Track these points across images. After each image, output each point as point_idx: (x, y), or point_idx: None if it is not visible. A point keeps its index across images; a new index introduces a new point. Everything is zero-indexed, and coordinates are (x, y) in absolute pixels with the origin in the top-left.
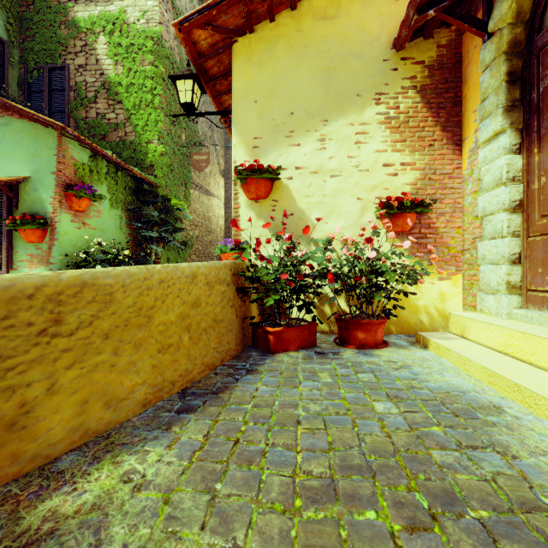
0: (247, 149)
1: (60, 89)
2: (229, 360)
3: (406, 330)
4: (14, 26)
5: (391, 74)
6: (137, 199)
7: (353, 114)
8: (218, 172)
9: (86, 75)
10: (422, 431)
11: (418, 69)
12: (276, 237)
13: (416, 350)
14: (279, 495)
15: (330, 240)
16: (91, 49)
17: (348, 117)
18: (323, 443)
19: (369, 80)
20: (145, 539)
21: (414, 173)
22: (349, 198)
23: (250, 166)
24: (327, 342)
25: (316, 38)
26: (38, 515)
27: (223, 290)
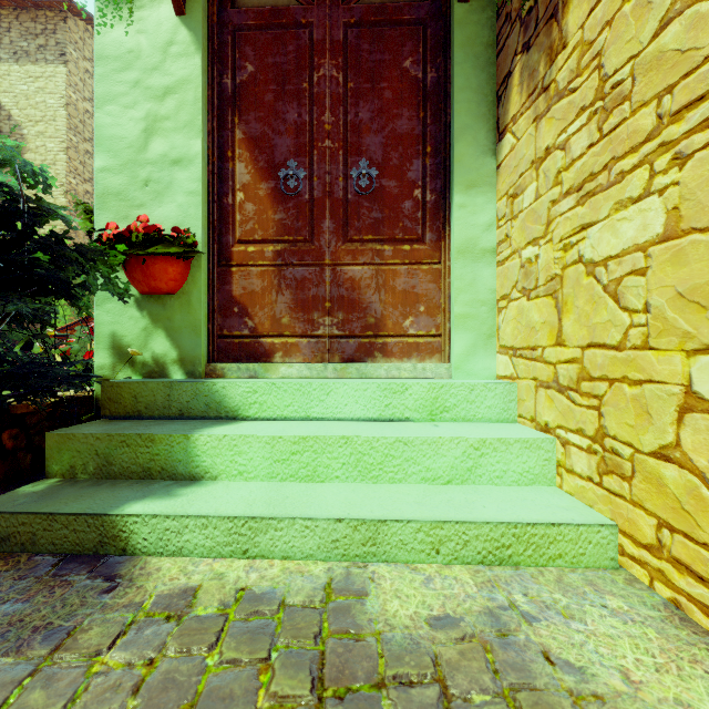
0: None
1: None
2: None
3: None
4: None
5: None
6: None
7: None
8: None
9: None
10: None
11: None
12: None
13: None
14: None
15: None
16: None
17: None
18: None
19: None
20: None
21: None
22: None
23: None
24: None
25: None
26: None
27: None
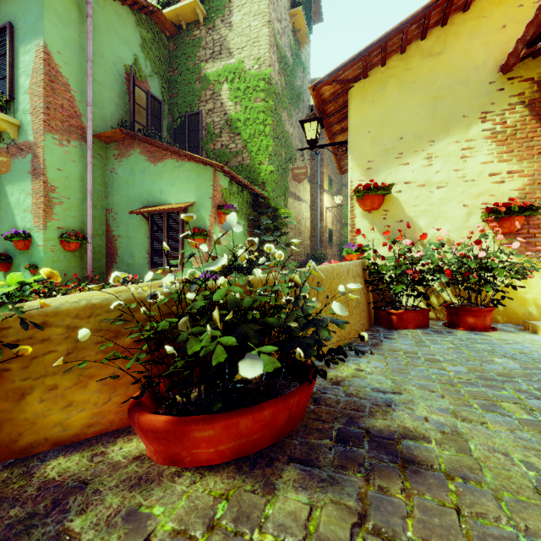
0: (361, 171)
1: (195, 130)
2: (365, 331)
3: (513, 320)
4: (165, 89)
5: (497, 93)
6: (253, 210)
7: (458, 133)
8: (306, 179)
9: (214, 117)
10: (535, 372)
11: (526, 86)
12: (394, 241)
13: (525, 334)
14: (447, 382)
15: (443, 243)
16: (217, 96)
17: (454, 136)
18: (463, 370)
19: (475, 102)
20: (388, 386)
21: (522, 179)
22: (455, 205)
23: (366, 185)
24: (437, 325)
25: (423, 74)
26: (331, 376)
27: (359, 281)
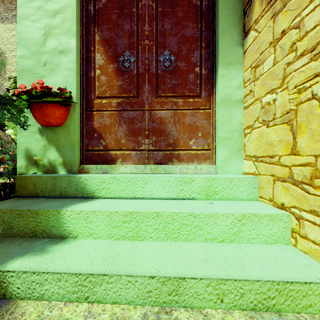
0: None
1: None
2: None
3: None
4: None
5: None
6: None
7: None
8: None
9: None
10: None
11: None
12: None
13: None
14: None
15: None
16: None
17: None
18: None
19: None
20: None
21: None
22: None
23: None
24: None
25: None
26: None
27: None
